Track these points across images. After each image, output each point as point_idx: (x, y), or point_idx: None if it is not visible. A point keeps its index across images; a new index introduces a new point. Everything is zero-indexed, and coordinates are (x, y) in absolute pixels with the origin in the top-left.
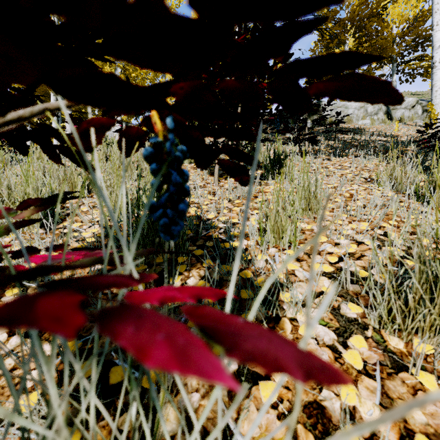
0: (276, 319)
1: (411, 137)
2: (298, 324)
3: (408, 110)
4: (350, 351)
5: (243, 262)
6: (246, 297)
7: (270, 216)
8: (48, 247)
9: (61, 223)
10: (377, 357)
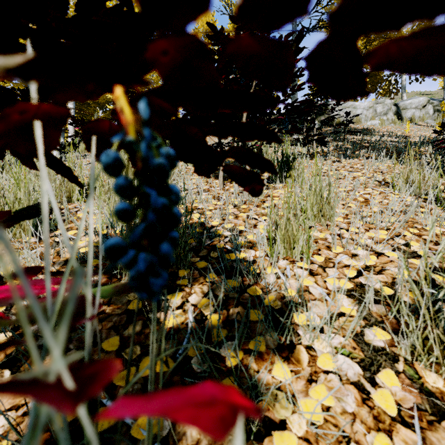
0: (290, 347)
1: (424, 138)
2: (316, 353)
3: (419, 110)
4: (381, 391)
5: (250, 277)
6: (255, 319)
7: (280, 225)
8: (14, 273)
9: (55, 230)
10: (413, 400)
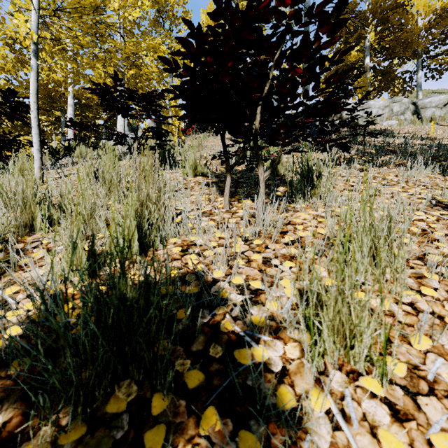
0: None
1: None
2: None
3: (439, 109)
4: None
5: (285, 437)
6: None
7: (327, 305)
8: None
9: None
10: None
